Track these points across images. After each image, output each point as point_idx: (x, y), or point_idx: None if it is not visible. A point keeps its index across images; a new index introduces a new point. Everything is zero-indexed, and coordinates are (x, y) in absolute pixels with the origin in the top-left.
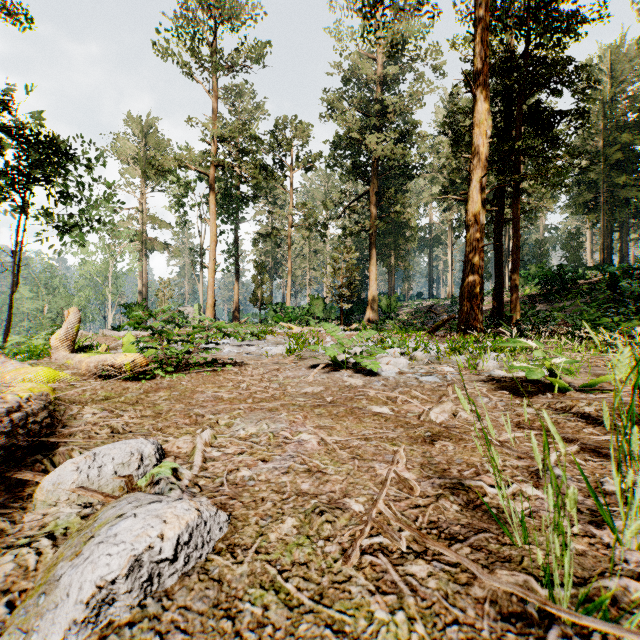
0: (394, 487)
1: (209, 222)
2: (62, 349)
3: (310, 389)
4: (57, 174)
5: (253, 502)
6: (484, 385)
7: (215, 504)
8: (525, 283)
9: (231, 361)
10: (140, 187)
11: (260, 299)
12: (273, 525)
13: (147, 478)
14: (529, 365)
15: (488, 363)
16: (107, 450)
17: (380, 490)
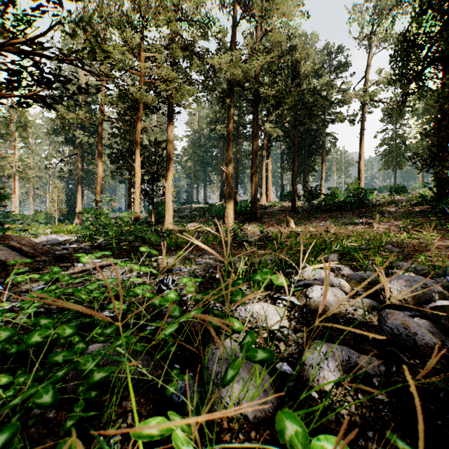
0: None
1: None
2: None
3: None
4: None
5: None
6: None
7: None
8: None
9: None
10: None
11: None
12: None
13: None
14: None
15: None
16: None
17: None
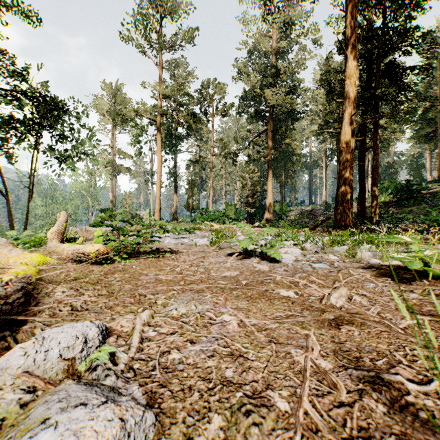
0: (313, 378)
1: (157, 153)
2: (54, 240)
3: (228, 273)
4: (56, 122)
5: (181, 391)
6: (366, 271)
7: (146, 393)
8: (380, 193)
9: (170, 250)
10: (111, 130)
11: (191, 205)
12: (200, 424)
13: (86, 363)
14: (406, 256)
15: (364, 253)
16: (55, 334)
17: (302, 383)
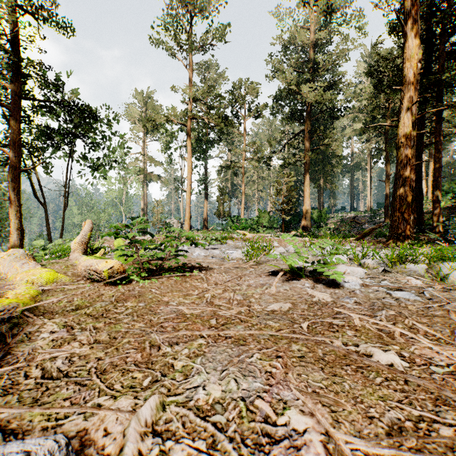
0: None
1: (187, 159)
2: (77, 251)
3: (277, 306)
4: (89, 131)
5: None
6: None
7: None
8: None
9: (198, 265)
10: (142, 138)
11: (222, 213)
12: None
13: None
14: None
15: None
16: None
17: None
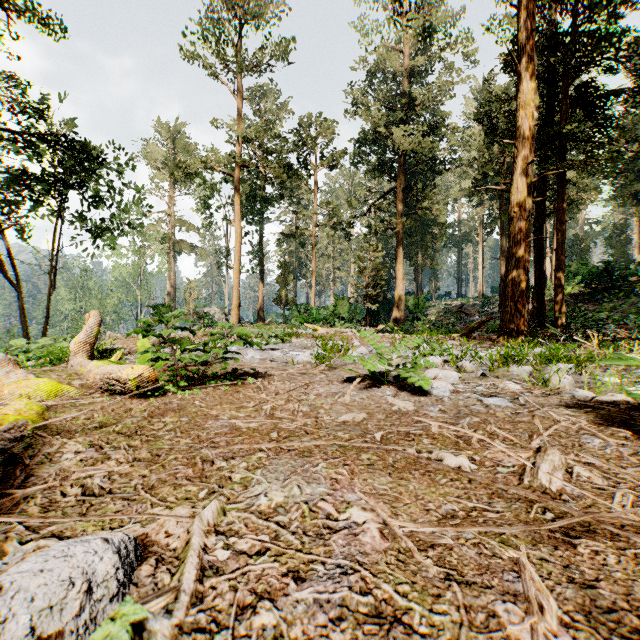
0: None
1: (234, 223)
2: (80, 354)
3: (349, 416)
4: (89, 179)
5: None
6: (575, 413)
7: None
8: (565, 281)
9: (253, 371)
10: (169, 191)
11: (284, 299)
12: None
13: None
14: None
15: (562, 379)
16: (26, 579)
17: None
